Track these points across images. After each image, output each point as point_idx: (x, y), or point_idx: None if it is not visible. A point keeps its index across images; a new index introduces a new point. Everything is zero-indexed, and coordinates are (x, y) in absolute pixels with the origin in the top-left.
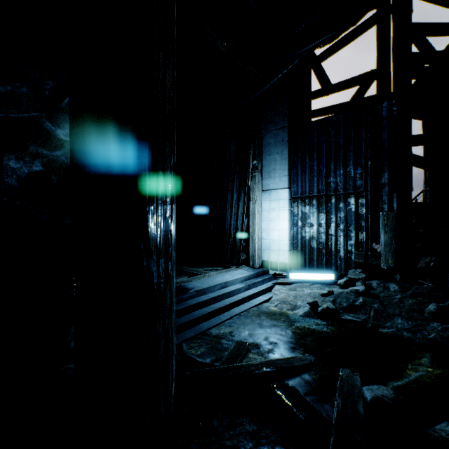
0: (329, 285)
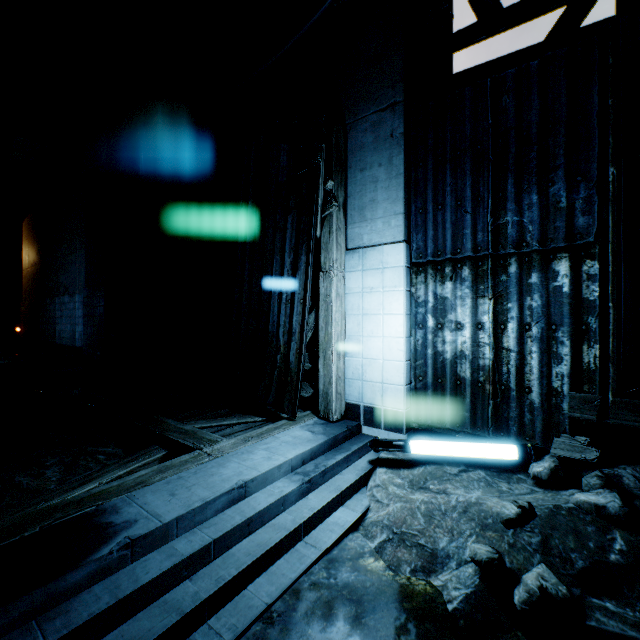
0: (507, 475)
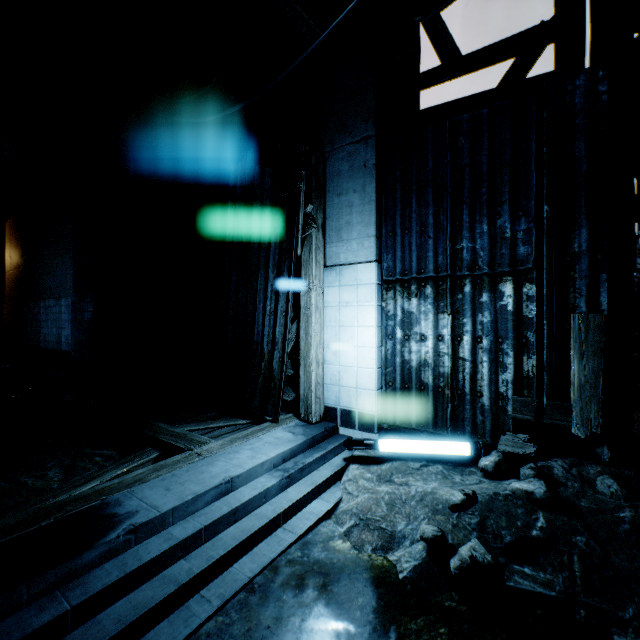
0: (461, 468)
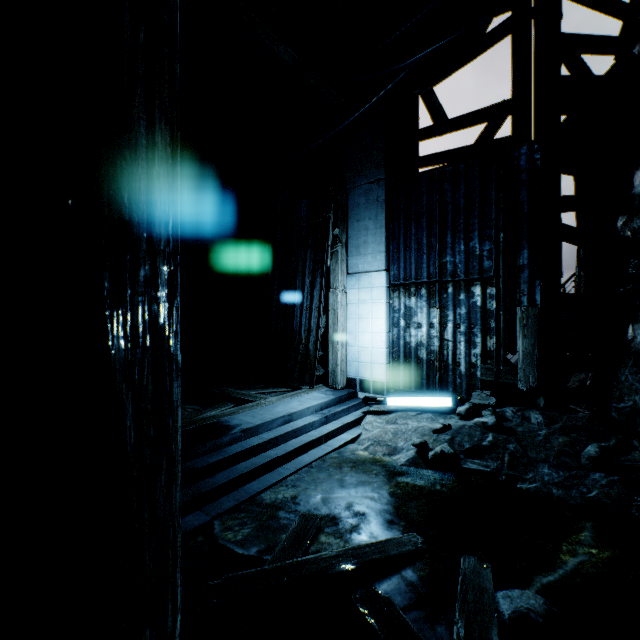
0: (444, 415)
